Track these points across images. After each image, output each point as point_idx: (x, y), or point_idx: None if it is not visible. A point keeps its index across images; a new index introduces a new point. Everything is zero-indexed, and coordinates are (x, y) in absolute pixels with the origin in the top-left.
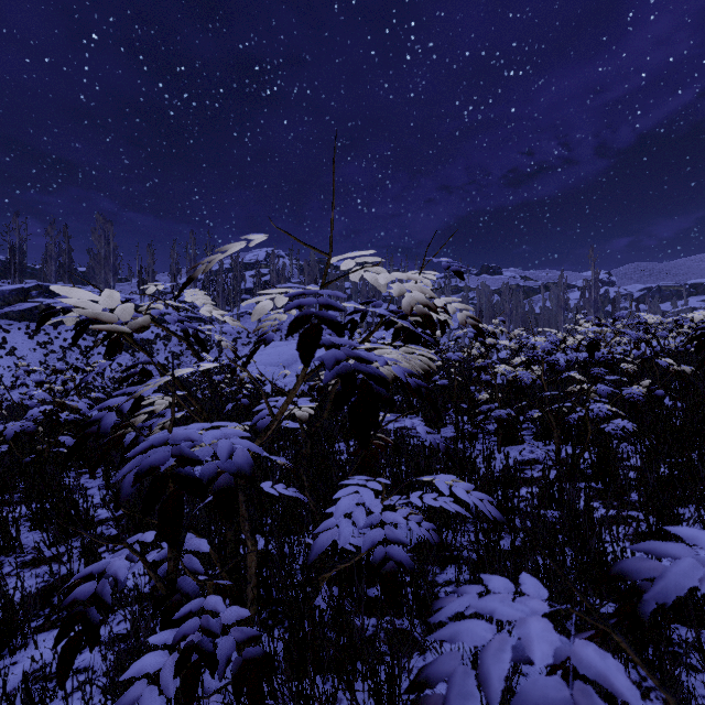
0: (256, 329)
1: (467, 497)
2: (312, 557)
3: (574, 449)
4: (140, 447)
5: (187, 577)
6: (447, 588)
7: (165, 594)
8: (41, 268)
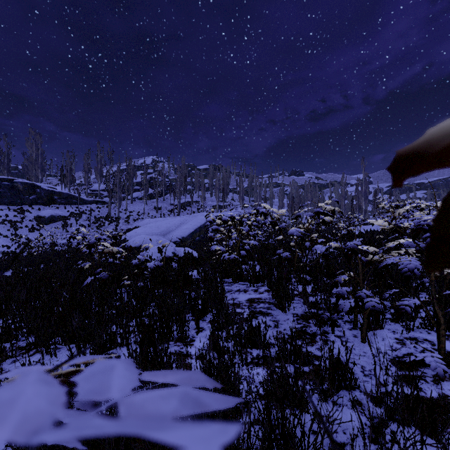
0: None
1: None
2: None
3: None
4: None
5: None
6: None
7: None
8: None
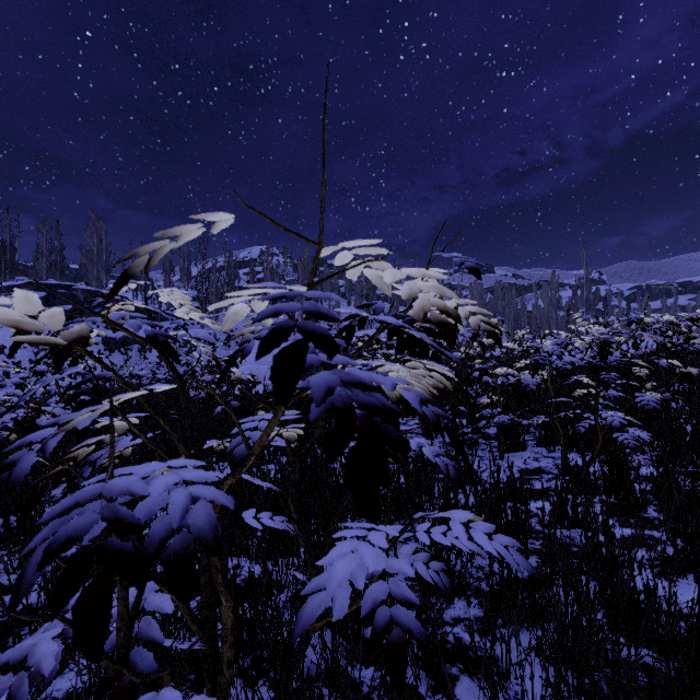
0: (235, 336)
1: (490, 545)
2: (298, 632)
3: (584, 460)
4: (58, 508)
5: (143, 649)
6: (456, 628)
7: (113, 674)
8: (32, 265)
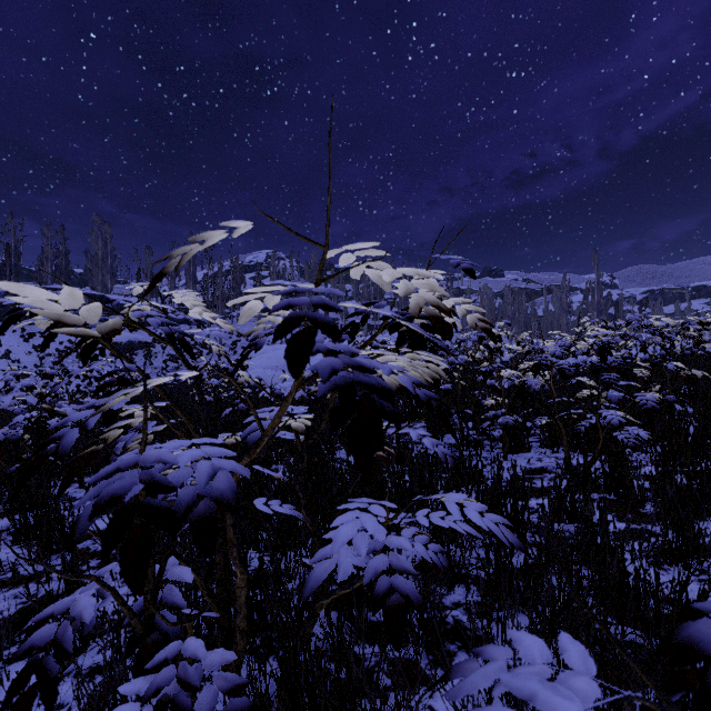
0: (247, 333)
1: (481, 520)
2: (306, 592)
3: (585, 458)
4: (103, 472)
5: (167, 612)
6: (455, 612)
7: (141, 632)
8: (37, 269)
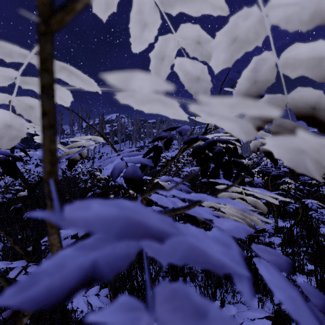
0: (62, 156)
1: None
2: None
3: (291, 227)
4: None
5: None
6: None
7: None
8: None
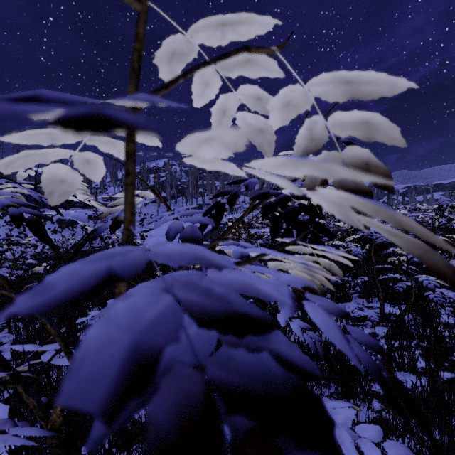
0: (103, 215)
1: None
2: None
3: (402, 312)
4: None
5: None
6: None
7: None
8: None
